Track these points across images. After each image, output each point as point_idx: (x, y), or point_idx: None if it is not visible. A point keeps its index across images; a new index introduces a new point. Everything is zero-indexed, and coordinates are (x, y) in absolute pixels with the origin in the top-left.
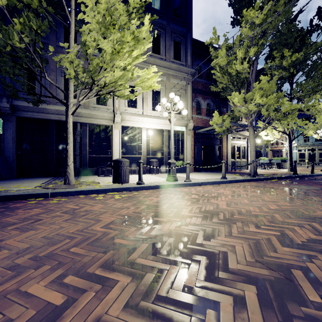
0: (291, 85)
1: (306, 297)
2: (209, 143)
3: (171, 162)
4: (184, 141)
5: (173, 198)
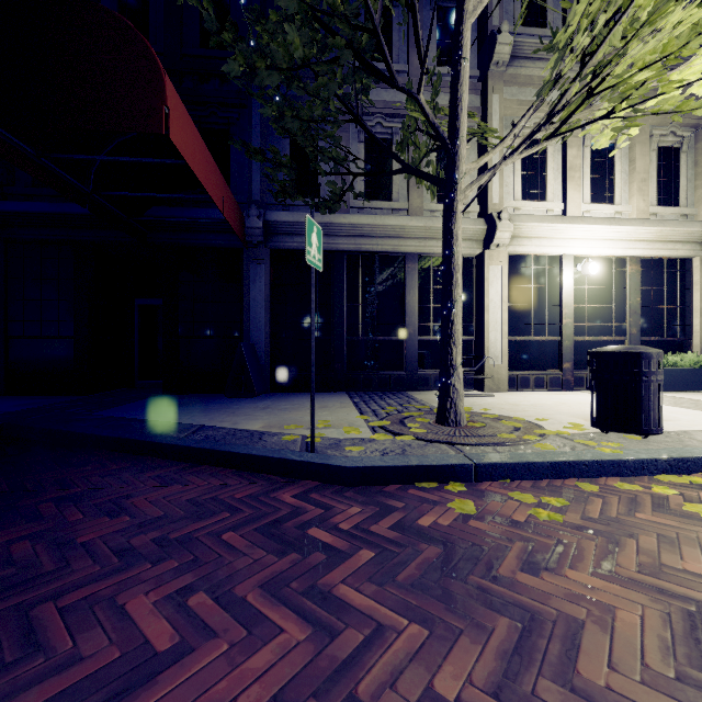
0: None
1: None
2: None
3: None
4: (694, 290)
5: None
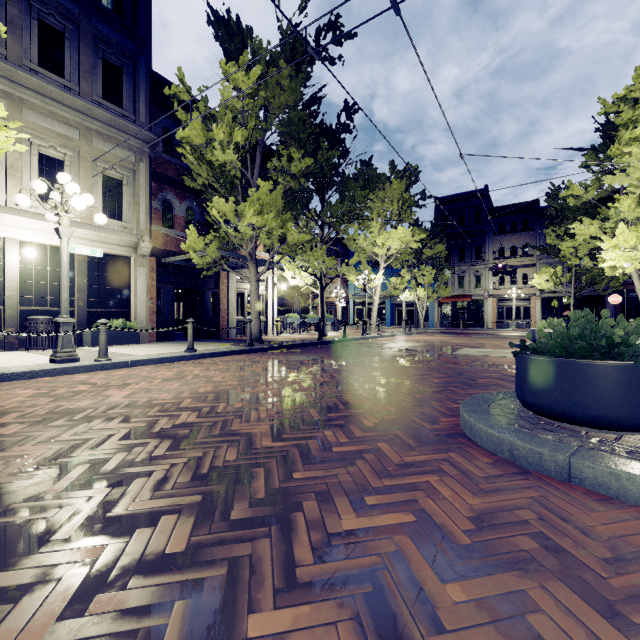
0: (323, 203)
1: (46, 491)
2: (192, 284)
3: (61, 321)
4: (132, 278)
5: (20, 396)
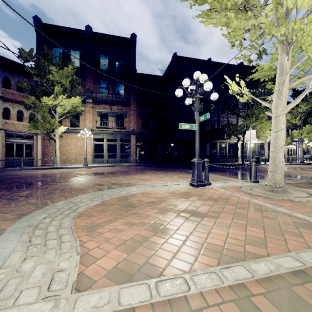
0: None
1: None
2: None
3: None
4: (264, 148)
5: None
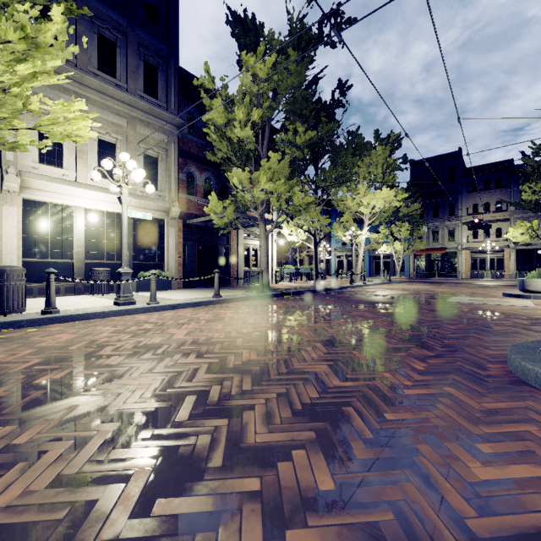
0: (316, 170)
1: (175, 419)
2: (209, 241)
3: (123, 272)
4: (165, 237)
5: (105, 332)
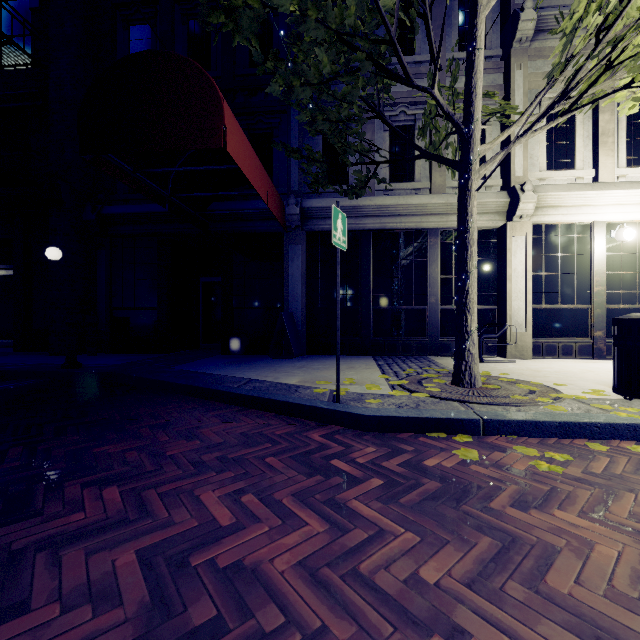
0: None
1: None
2: None
3: None
4: None
5: None
